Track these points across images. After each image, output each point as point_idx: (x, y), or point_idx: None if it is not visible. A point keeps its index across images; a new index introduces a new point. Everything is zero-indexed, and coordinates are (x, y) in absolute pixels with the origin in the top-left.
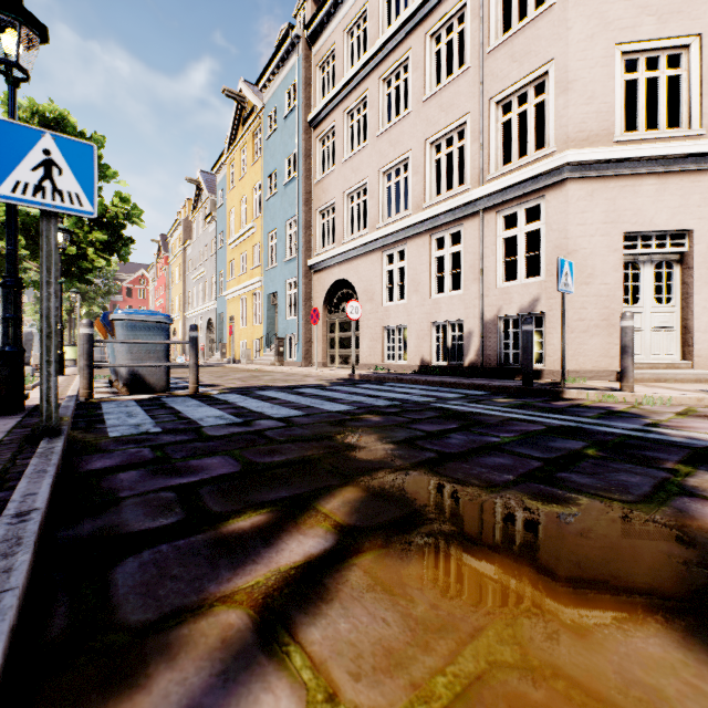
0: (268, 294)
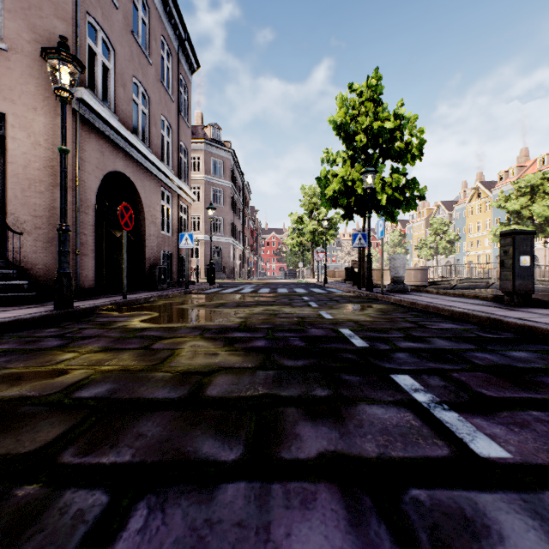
0: (494, 255)
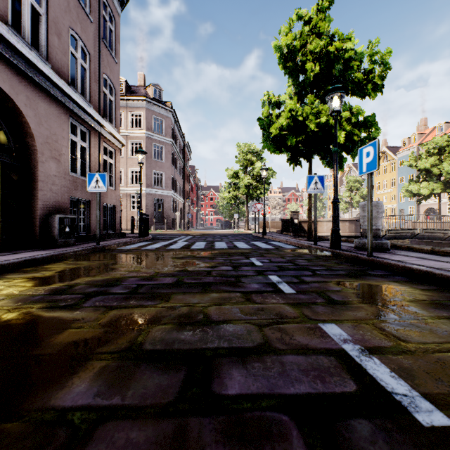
0: (398, 209)
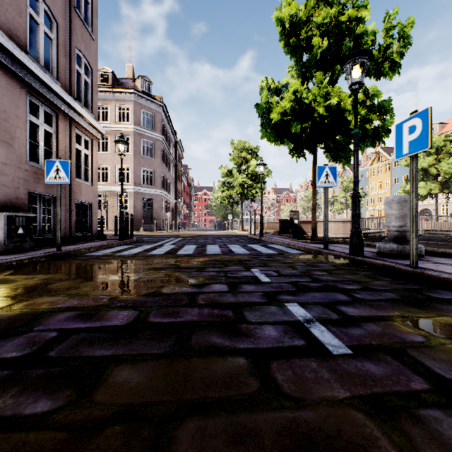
0: None
